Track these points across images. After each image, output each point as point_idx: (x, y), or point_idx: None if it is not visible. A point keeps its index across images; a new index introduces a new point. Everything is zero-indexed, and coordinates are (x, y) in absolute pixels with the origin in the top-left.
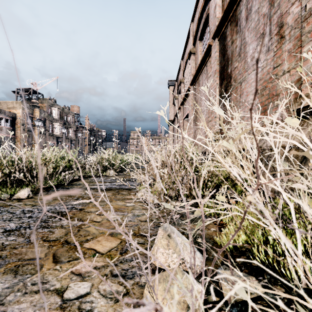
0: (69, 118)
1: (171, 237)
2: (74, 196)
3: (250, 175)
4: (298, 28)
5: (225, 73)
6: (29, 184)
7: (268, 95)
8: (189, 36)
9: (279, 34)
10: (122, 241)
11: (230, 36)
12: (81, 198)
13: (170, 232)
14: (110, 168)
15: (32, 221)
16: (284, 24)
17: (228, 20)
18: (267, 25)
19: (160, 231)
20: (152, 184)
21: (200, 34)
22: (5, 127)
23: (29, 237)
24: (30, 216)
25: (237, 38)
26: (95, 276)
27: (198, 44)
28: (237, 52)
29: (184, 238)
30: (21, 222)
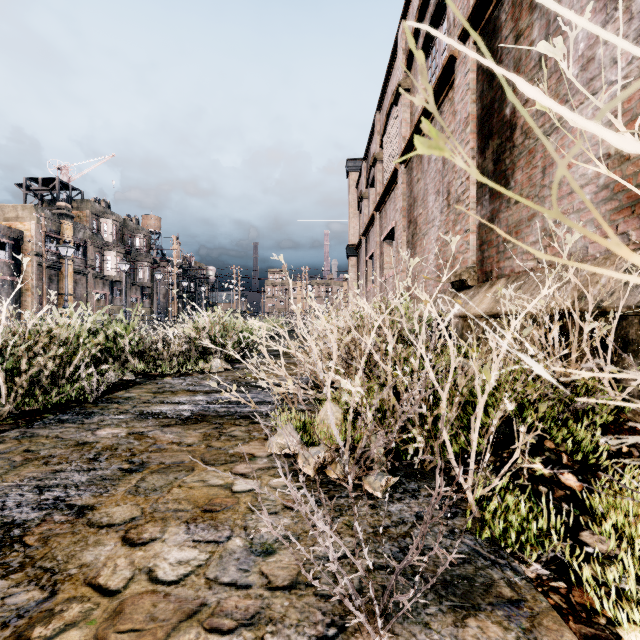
0: (138, 242)
1: None
2: (93, 444)
3: None
4: None
5: (497, 120)
6: None
7: None
8: (397, 54)
9: None
10: None
11: (512, 23)
12: (108, 455)
13: None
14: (215, 352)
15: None
16: None
17: None
18: None
19: None
20: (314, 399)
21: (422, 44)
22: None
23: None
24: None
25: (533, 23)
26: None
27: (417, 67)
28: (534, 59)
29: None
30: None
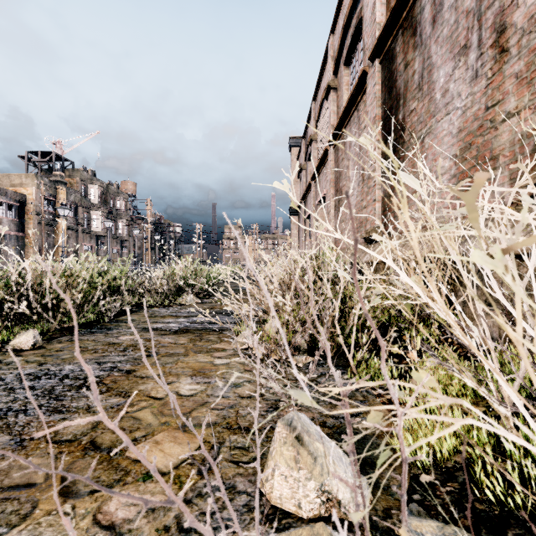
0: (118, 203)
1: (304, 443)
2: (120, 344)
3: (463, 315)
4: (535, 32)
5: (394, 122)
6: (38, 322)
7: (476, 158)
8: (327, 59)
9: (497, 46)
10: (204, 442)
11: (403, 55)
12: (132, 349)
13: (300, 432)
14: (187, 290)
15: (34, 396)
16: (508, 25)
17: (399, 26)
18: (474, 29)
19: (279, 429)
20: (263, 320)
21: (346, 55)
22: (6, 219)
23: (21, 434)
24: (32, 387)
25: (415, 58)
26: (143, 532)
27: (342, 72)
28: (416, 83)
29: (329, 443)
30: (11, 399)
